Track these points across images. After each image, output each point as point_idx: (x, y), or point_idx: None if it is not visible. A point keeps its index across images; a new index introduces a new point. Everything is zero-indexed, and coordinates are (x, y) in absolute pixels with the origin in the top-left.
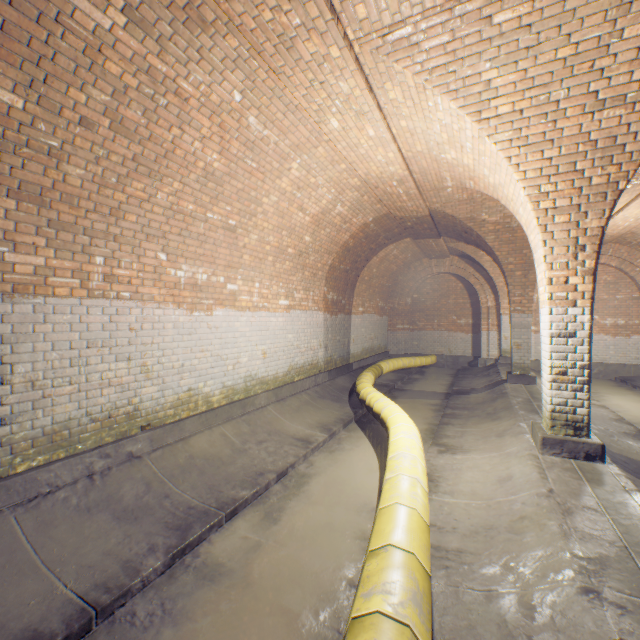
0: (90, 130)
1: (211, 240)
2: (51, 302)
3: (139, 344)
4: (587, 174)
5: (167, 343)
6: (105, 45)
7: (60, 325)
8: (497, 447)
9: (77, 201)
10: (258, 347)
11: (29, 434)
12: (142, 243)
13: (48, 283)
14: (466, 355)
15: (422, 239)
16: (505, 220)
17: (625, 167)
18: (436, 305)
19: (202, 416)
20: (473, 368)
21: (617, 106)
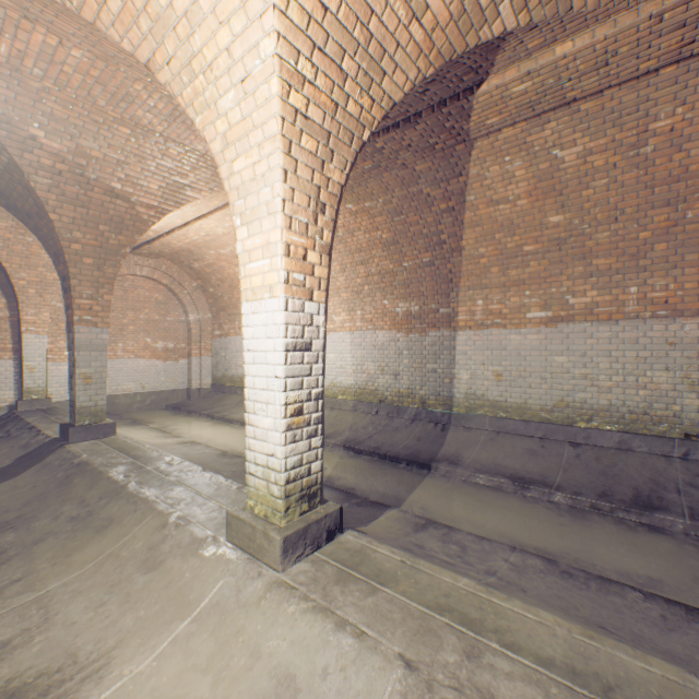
0: None
1: None
2: None
3: None
4: (348, 88)
5: None
6: None
7: None
8: (175, 601)
9: None
10: None
11: None
12: None
13: None
14: None
15: None
16: (79, 159)
17: (375, 111)
18: None
19: None
20: None
21: (405, 0)
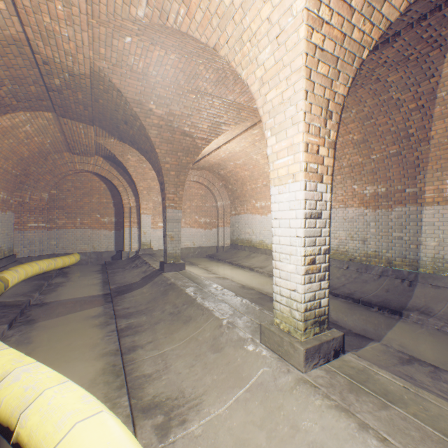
0: None
1: None
2: None
3: None
4: (354, 20)
5: None
6: None
7: None
8: (234, 375)
9: None
10: None
11: None
12: None
13: None
14: (110, 250)
15: (71, 120)
16: (170, 117)
17: (373, 33)
18: (80, 203)
19: None
20: (118, 261)
21: None
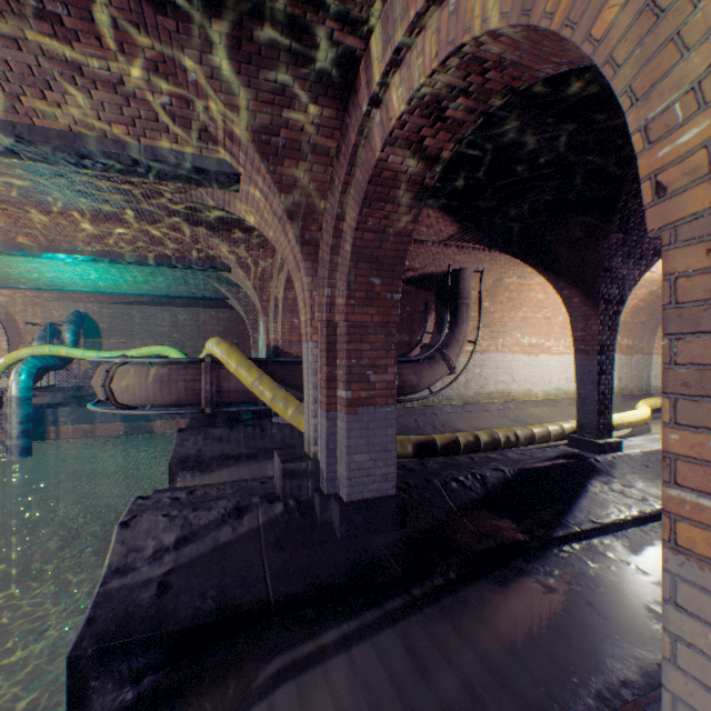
0: (501, 303)
1: (537, 325)
2: (488, 355)
3: (510, 369)
4: None
5: (519, 369)
6: (509, 284)
7: (490, 362)
8: None
9: (495, 323)
10: (562, 374)
11: (484, 393)
12: (512, 332)
13: (488, 349)
14: None
15: None
16: None
17: None
18: None
19: (533, 401)
20: None
21: None
